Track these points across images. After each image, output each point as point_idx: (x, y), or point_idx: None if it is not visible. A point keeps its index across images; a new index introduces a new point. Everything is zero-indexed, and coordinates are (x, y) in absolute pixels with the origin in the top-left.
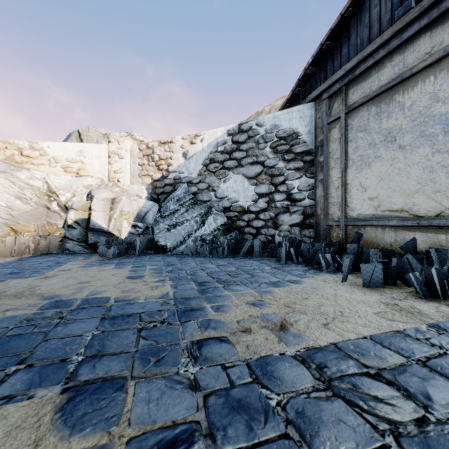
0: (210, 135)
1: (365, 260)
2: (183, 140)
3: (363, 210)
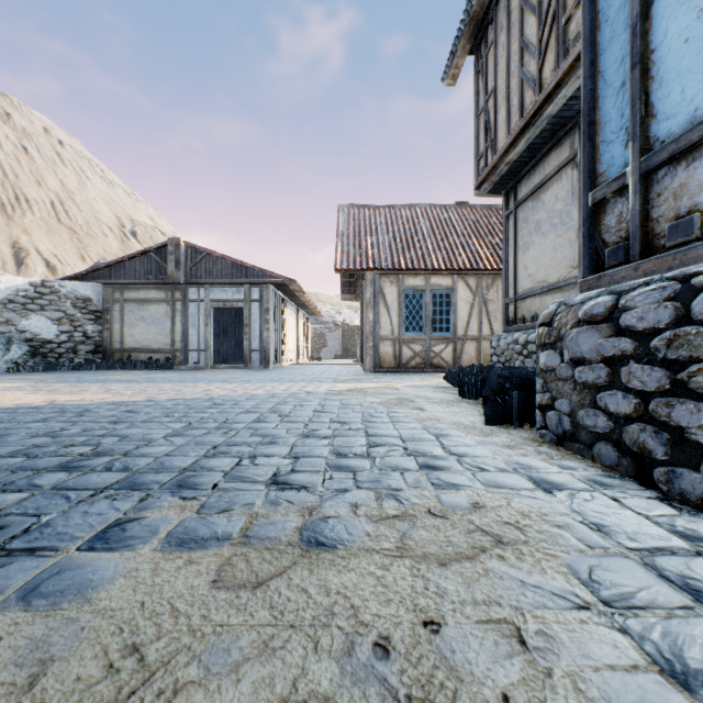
0: (9, 281)
1: (136, 365)
2: None
3: (132, 345)
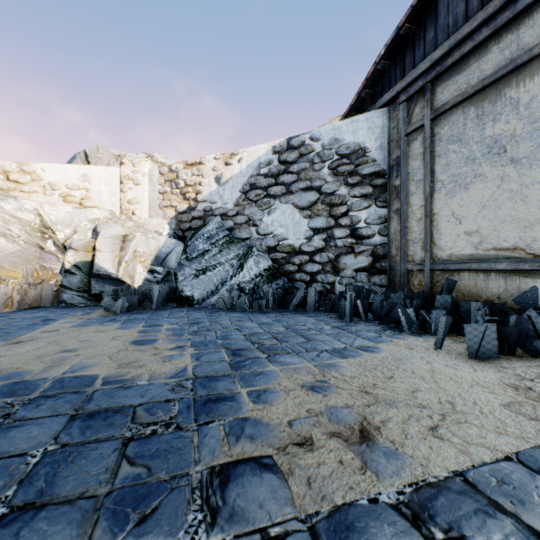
0: (250, 154)
1: (464, 318)
2: (216, 161)
3: (456, 248)
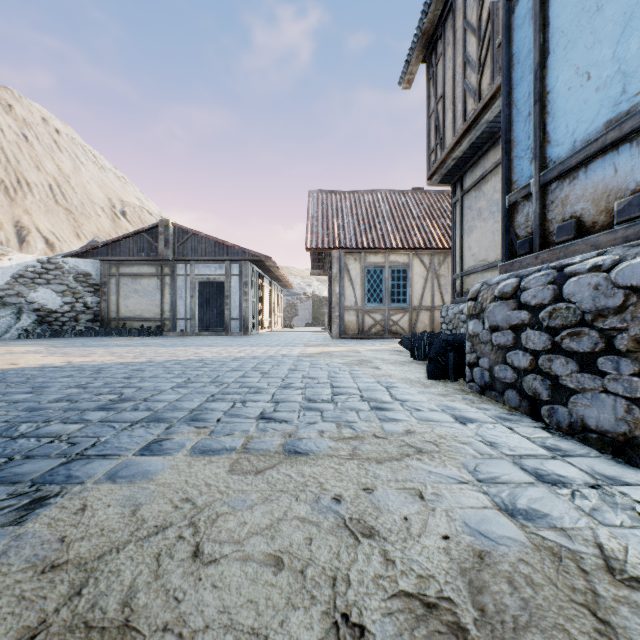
0: (20, 258)
1: (130, 332)
2: None
3: (127, 314)
